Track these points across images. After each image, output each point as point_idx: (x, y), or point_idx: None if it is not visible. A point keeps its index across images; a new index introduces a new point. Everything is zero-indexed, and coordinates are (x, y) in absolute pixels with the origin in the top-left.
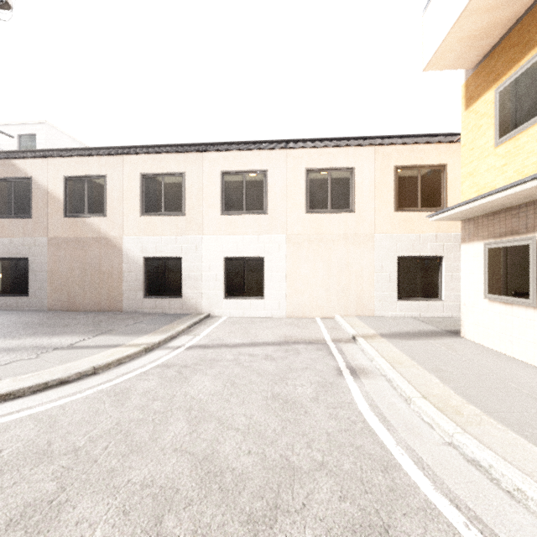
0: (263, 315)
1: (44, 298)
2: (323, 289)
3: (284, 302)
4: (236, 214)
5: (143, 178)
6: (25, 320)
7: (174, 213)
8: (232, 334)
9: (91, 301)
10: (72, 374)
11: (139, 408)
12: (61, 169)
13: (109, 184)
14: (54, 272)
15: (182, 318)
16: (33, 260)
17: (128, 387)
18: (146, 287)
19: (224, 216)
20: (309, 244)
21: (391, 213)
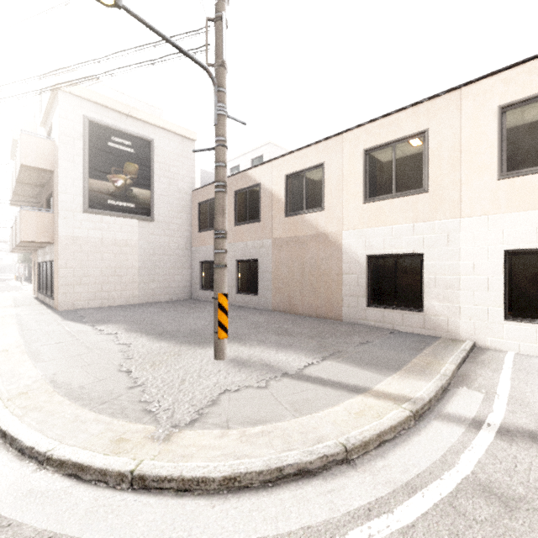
0: None
1: (269, 298)
2: None
3: None
4: (534, 172)
5: (366, 154)
6: (255, 319)
7: (409, 192)
8: None
9: (309, 305)
10: (315, 457)
11: None
12: (282, 169)
13: (327, 172)
14: (277, 272)
15: (430, 344)
16: (261, 261)
17: None
18: (369, 293)
19: (505, 181)
20: None
21: None
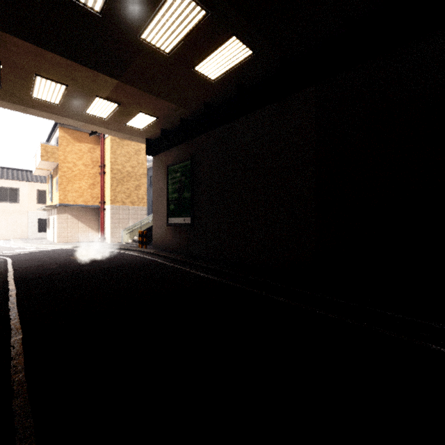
0: None
1: None
2: (5, 230)
3: None
4: None
5: None
6: None
7: None
8: None
9: None
10: None
11: None
12: None
13: None
14: None
15: None
16: None
17: None
18: None
19: None
20: None
21: (35, 204)
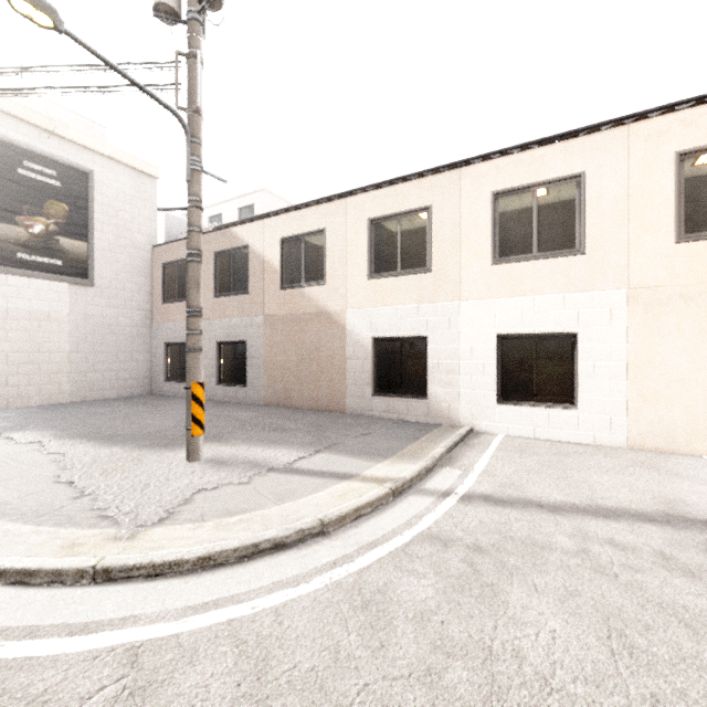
0: (574, 438)
1: (260, 389)
2: None
3: (623, 418)
4: (519, 260)
5: (372, 224)
6: (241, 416)
7: (414, 270)
8: (535, 476)
9: (309, 396)
10: (291, 532)
11: (421, 674)
12: (277, 230)
13: (329, 240)
14: (270, 358)
15: (431, 431)
16: (250, 344)
17: (383, 586)
18: (375, 380)
19: (497, 267)
20: (685, 304)
21: None
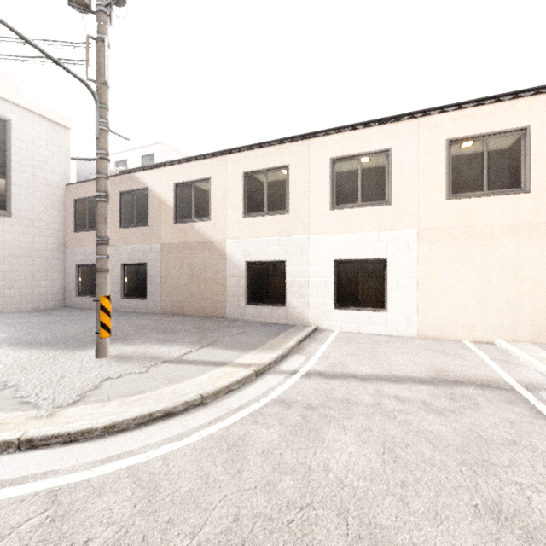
0: (384, 331)
1: (158, 301)
2: (475, 301)
3: (415, 317)
4: (349, 207)
5: (246, 176)
6: (142, 322)
7: (277, 212)
8: (355, 358)
9: (197, 306)
10: (178, 404)
11: (263, 486)
12: (172, 177)
13: (213, 186)
14: (166, 276)
15: (287, 330)
16: (150, 265)
17: (243, 435)
18: (248, 293)
19: (334, 211)
20: (452, 241)
21: None
